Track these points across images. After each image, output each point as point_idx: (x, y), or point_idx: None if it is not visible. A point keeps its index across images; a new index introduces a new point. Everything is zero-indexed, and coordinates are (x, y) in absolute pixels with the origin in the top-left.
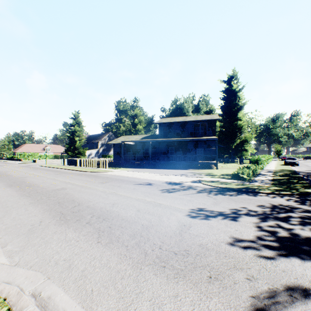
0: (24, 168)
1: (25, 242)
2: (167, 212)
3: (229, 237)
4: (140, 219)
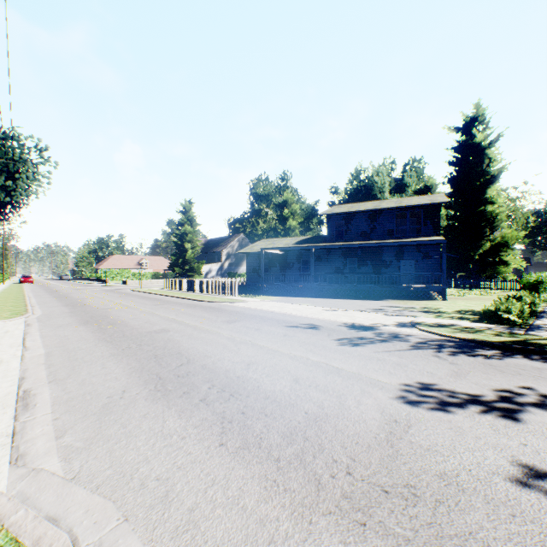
0: (108, 294)
1: (95, 431)
2: (355, 387)
3: (510, 462)
4: (300, 399)
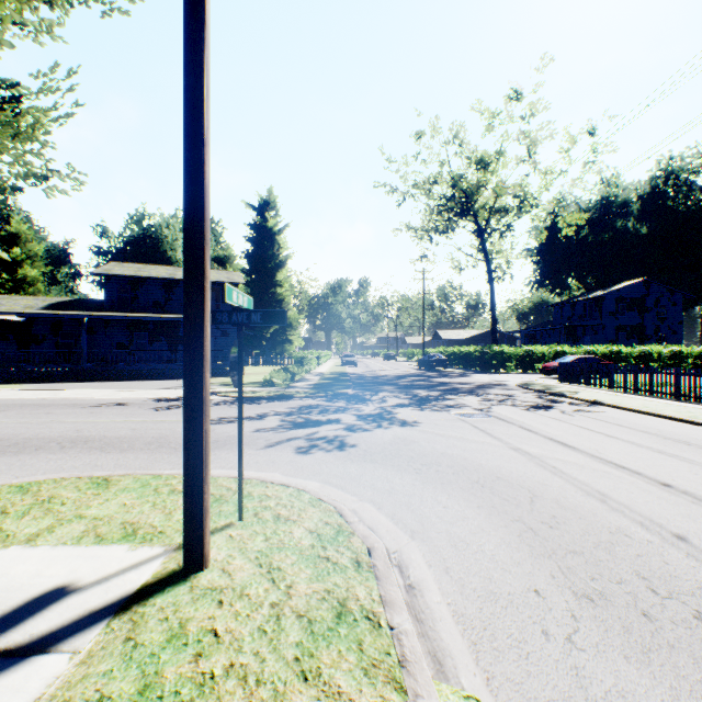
0: None
1: None
2: (180, 425)
3: (255, 429)
4: (145, 434)
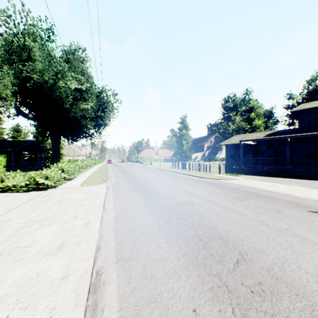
0: (144, 170)
1: None
2: None
3: None
4: None
